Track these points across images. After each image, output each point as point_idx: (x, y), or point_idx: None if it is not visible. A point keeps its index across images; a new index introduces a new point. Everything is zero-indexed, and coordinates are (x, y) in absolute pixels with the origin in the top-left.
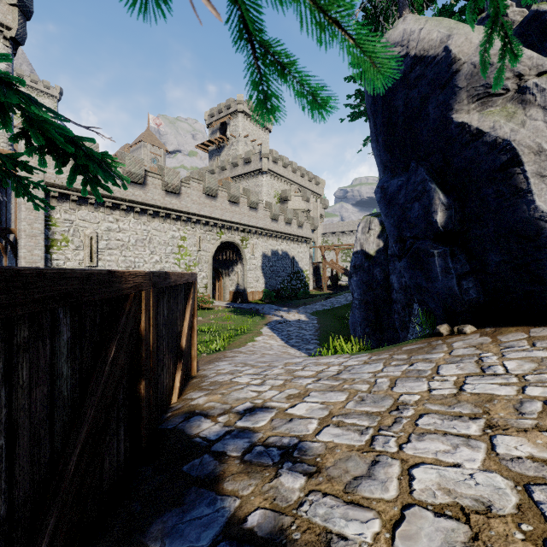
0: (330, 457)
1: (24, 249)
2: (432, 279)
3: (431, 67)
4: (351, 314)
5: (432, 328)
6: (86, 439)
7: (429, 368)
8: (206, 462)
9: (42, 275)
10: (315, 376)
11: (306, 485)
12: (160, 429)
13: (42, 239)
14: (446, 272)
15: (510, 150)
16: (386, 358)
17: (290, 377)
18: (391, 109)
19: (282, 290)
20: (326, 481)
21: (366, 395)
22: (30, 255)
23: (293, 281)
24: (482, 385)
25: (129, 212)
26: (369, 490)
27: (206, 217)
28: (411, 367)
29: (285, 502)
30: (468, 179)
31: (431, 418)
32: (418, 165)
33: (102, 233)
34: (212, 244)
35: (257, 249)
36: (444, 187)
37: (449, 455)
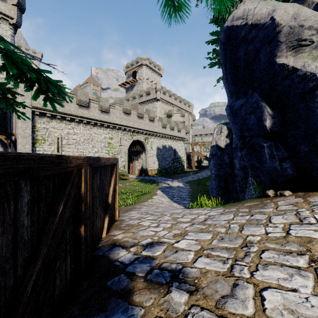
0: (204, 280)
1: (20, 145)
2: (263, 162)
3: (262, 30)
4: (210, 182)
5: (262, 192)
6: (41, 268)
7: (264, 218)
8: (122, 280)
9: (3, 157)
10: (190, 222)
11: (189, 301)
12: (94, 255)
13: (30, 139)
14: (272, 157)
15: (315, 79)
16: (235, 211)
17: (174, 222)
18: (236, 58)
19: (168, 168)
20: (202, 298)
21: (224, 235)
22: (23, 148)
23: (175, 163)
24: (302, 230)
25: (80, 123)
26: (233, 307)
27: (124, 126)
28: (252, 217)
29: (174, 313)
30: (287, 98)
31: (270, 253)
32: (253, 91)
33: (65, 135)
34: (127, 142)
35: (154, 145)
36: (270, 104)
37: (287, 282)
